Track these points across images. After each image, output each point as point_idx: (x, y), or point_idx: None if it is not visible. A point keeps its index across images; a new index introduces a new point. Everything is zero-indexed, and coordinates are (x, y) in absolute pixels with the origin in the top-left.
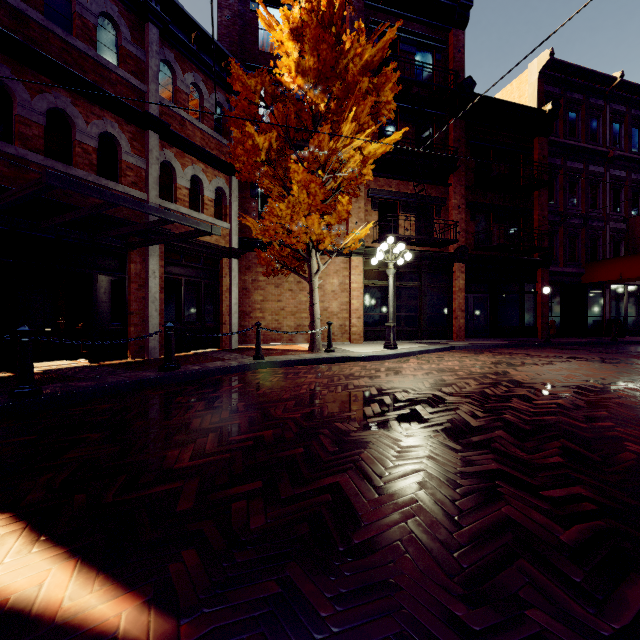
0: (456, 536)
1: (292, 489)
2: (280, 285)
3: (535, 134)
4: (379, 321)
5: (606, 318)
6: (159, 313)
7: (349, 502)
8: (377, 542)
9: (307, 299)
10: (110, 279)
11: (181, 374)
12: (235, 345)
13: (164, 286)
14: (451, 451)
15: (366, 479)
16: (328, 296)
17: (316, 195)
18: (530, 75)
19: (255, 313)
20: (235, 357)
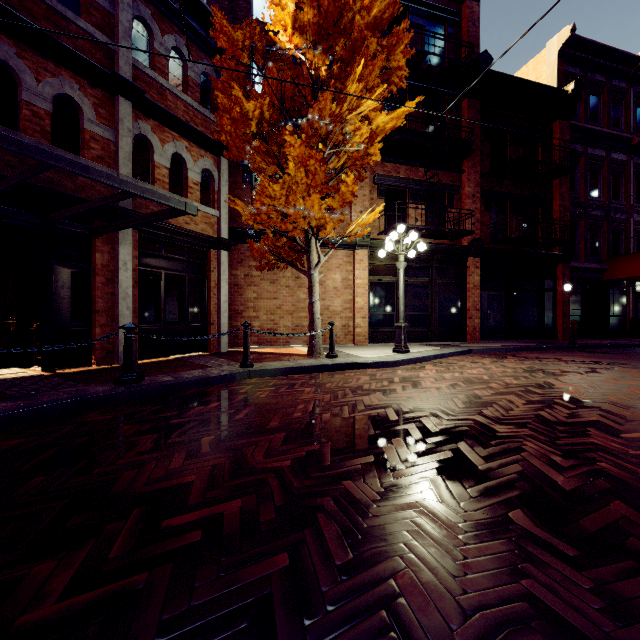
0: None
1: None
2: (276, 281)
3: (555, 117)
4: (386, 321)
5: (629, 318)
6: (132, 312)
7: None
8: None
9: (306, 296)
10: (70, 271)
11: (143, 389)
12: (225, 348)
13: (140, 280)
14: (564, 564)
15: None
16: (330, 293)
17: (316, 173)
18: (548, 54)
19: (248, 312)
20: (220, 363)
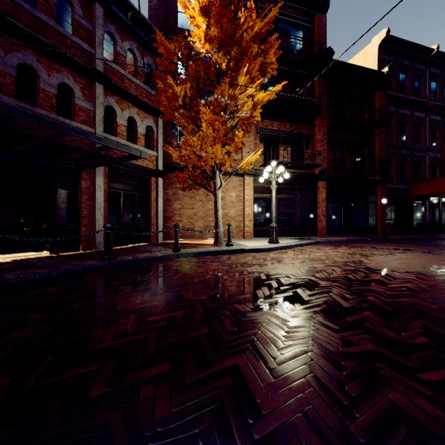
0: (352, 429)
1: (196, 372)
2: (193, 197)
3: (376, 89)
4: (265, 223)
5: (426, 221)
6: (104, 217)
7: (248, 386)
8: (276, 437)
9: (213, 207)
10: (67, 192)
11: (117, 263)
12: (160, 240)
13: (108, 197)
14: (331, 331)
15: (262, 360)
16: (228, 205)
17: (219, 130)
18: (372, 47)
19: (175, 217)
20: (159, 249)
